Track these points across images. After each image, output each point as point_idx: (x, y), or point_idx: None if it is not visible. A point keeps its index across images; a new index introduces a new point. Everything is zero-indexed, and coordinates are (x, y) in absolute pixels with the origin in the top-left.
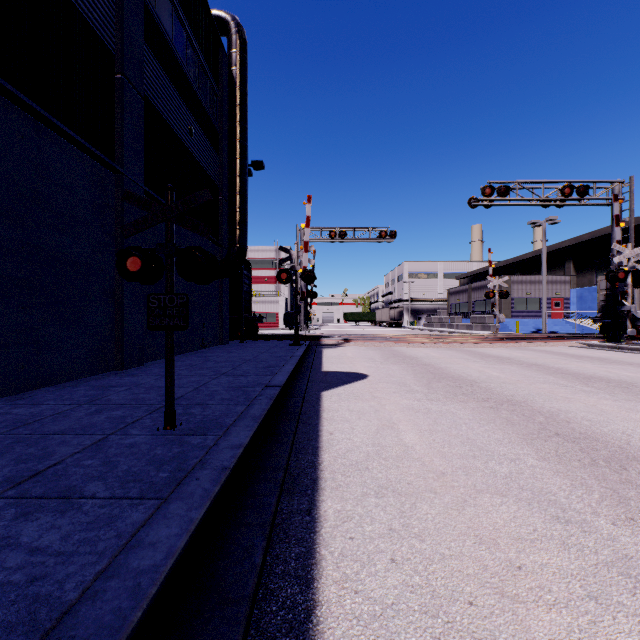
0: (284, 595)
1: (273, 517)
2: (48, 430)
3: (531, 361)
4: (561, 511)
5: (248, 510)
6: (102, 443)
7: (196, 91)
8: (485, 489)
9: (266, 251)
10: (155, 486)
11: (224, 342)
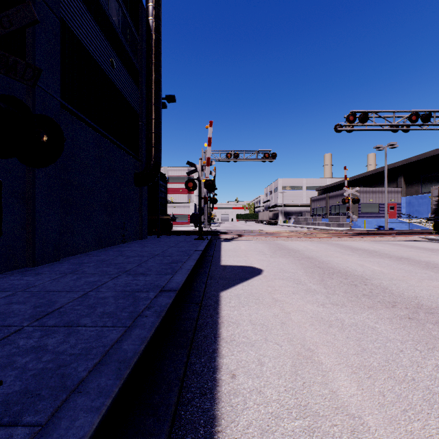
0: None
1: None
2: None
3: (396, 254)
4: None
5: None
6: None
7: (117, 32)
8: None
9: (181, 170)
10: None
11: (143, 237)
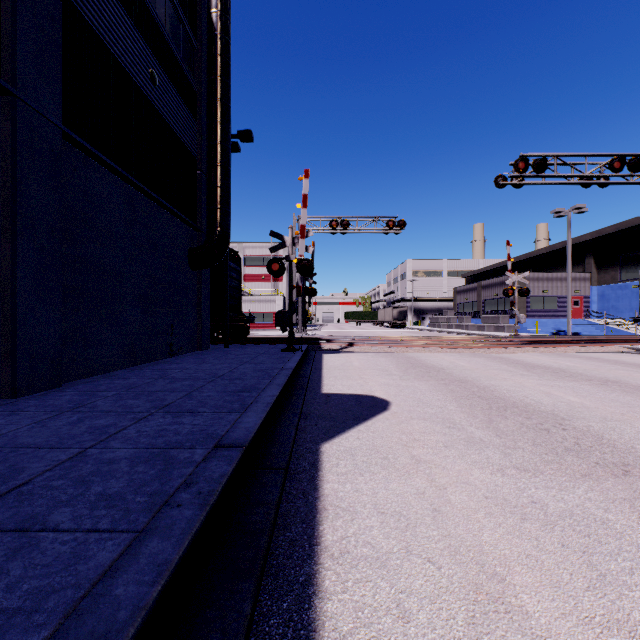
0: None
1: None
2: None
3: (597, 374)
4: None
5: None
6: None
7: (161, 29)
8: None
9: (263, 248)
10: None
11: (203, 347)
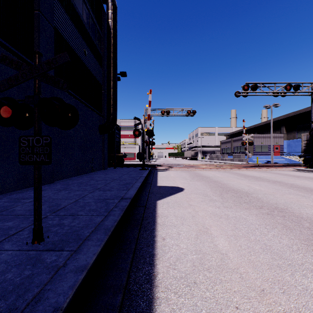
0: None
1: None
2: None
3: (273, 179)
4: None
5: None
6: None
7: (88, 31)
8: None
9: (129, 122)
10: None
11: (105, 168)
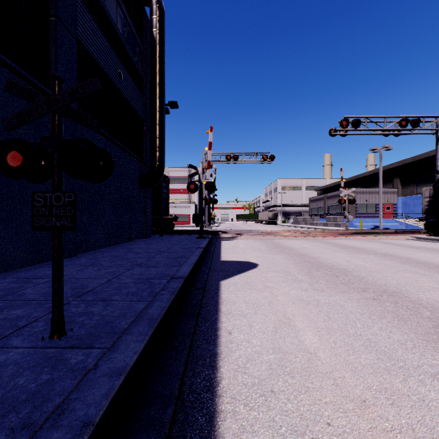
0: None
1: None
2: None
3: (382, 251)
4: None
5: None
6: None
7: (124, 44)
8: (429, 437)
9: (181, 171)
10: None
11: (147, 236)
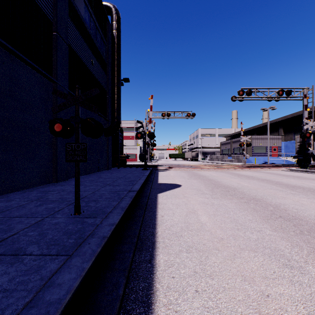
0: (135, 313)
1: (130, 265)
2: (13, 215)
3: (263, 178)
4: (287, 261)
5: (116, 261)
6: (40, 222)
7: (95, 42)
8: (245, 248)
9: (131, 123)
10: (65, 248)
11: (109, 168)
